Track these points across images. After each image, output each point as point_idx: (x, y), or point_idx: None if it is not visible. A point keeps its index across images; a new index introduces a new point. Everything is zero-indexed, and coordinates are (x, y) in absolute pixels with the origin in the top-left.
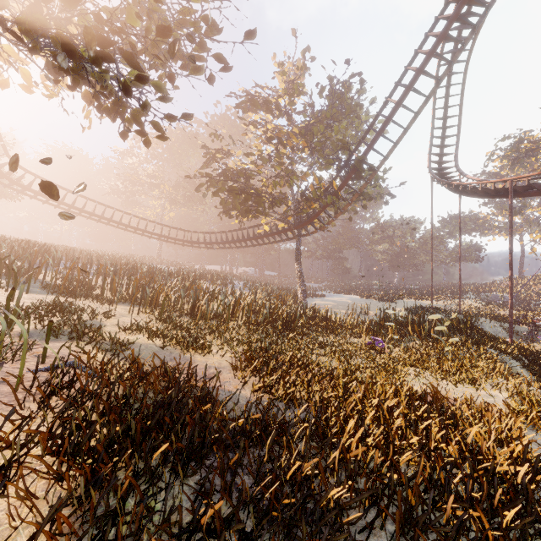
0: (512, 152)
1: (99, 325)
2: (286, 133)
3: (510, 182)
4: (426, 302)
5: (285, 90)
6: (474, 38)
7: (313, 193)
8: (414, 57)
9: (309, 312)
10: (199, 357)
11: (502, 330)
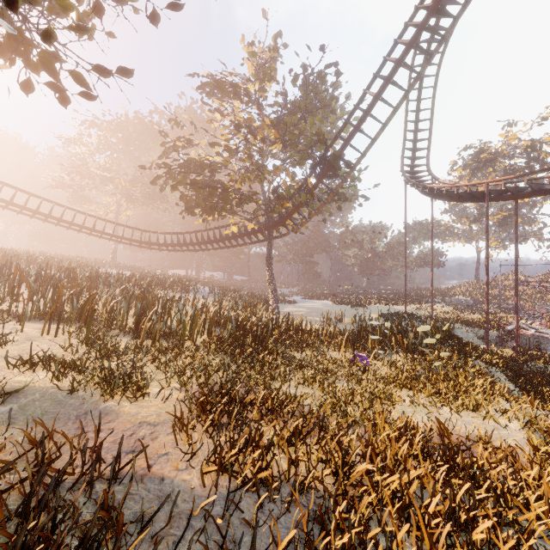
0: (473, 162)
1: None
2: (257, 126)
3: (487, 185)
4: (397, 307)
5: (255, 73)
6: (447, 40)
7: (286, 191)
8: (393, 48)
9: (283, 323)
10: (127, 405)
11: (473, 335)
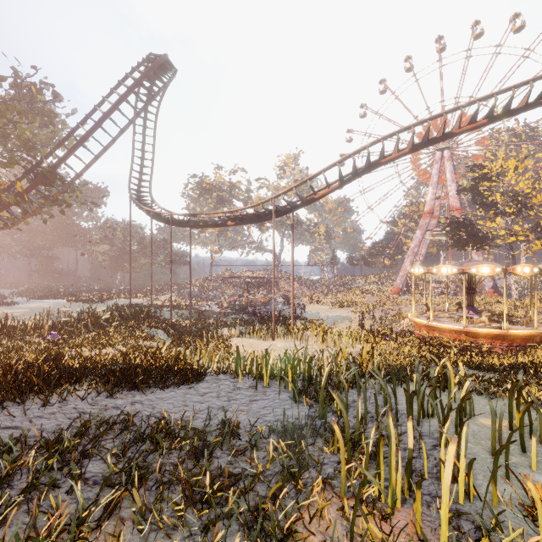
0: (198, 188)
1: None
2: None
3: (171, 216)
4: (134, 300)
5: None
6: (159, 102)
7: None
8: (103, 102)
9: None
10: None
11: (175, 314)
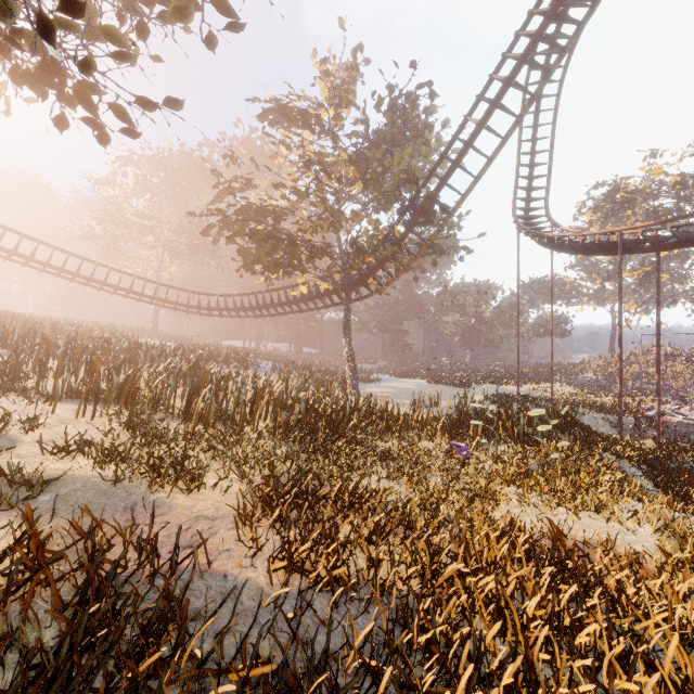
0: (607, 203)
1: (7, 442)
2: (331, 161)
3: (620, 233)
4: (508, 387)
5: (329, 97)
6: (570, 51)
7: (367, 242)
8: (501, 64)
9: (363, 406)
10: (181, 497)
11: (604, 422)
